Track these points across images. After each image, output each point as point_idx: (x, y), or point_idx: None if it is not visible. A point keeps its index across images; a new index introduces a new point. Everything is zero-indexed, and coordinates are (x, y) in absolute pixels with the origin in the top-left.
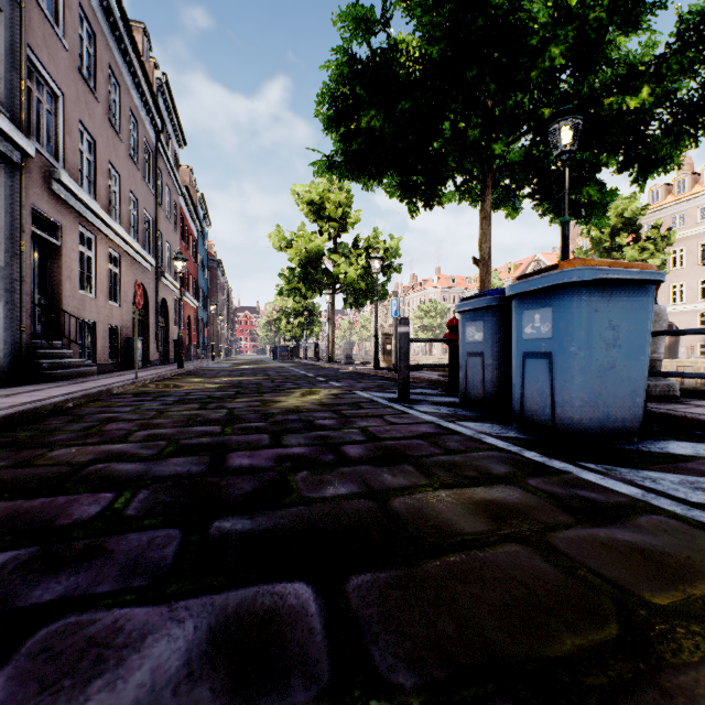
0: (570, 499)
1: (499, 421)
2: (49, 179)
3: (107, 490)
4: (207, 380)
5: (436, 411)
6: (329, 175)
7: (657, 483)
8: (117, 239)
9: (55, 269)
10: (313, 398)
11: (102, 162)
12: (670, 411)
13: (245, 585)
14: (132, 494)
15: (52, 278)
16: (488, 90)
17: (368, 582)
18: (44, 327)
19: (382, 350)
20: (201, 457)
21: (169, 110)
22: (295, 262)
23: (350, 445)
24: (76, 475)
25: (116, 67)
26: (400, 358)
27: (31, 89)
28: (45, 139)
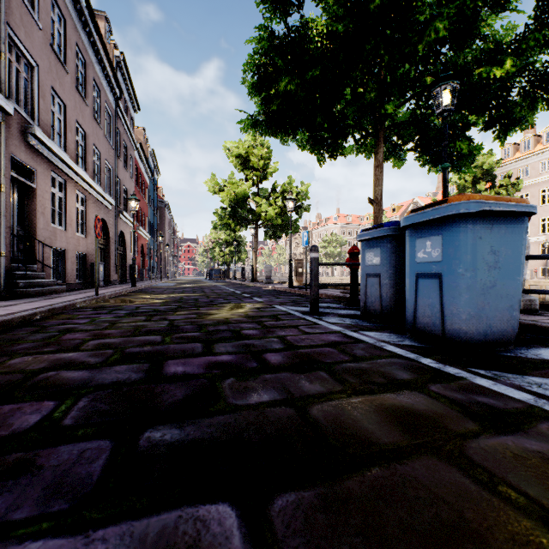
0: (471, 405)
1: (395, 330)
2: (25, 133)
3: (51, 398)
4: (155, 296)
5: (342, 322)
6: (253, 131)
7: (543, 388)
8: (83, 183)
9: (31, 206)
10: (240, 311)
11: (71, 121)
12: (536, 322)
13: (167, 508)
14: (73, 402)
15: (28, 213)
16: (382, 61)
17: (293, 502)
18: (22, 254)
19: (295, 273)
20: (141, 365)
21: (126, 82)
22: (226, 203)
23: (271, 353)
24: (26, 383)
25: (82, 46)
26: (311, 278)
27: (10, 60)
28: (23, 101)
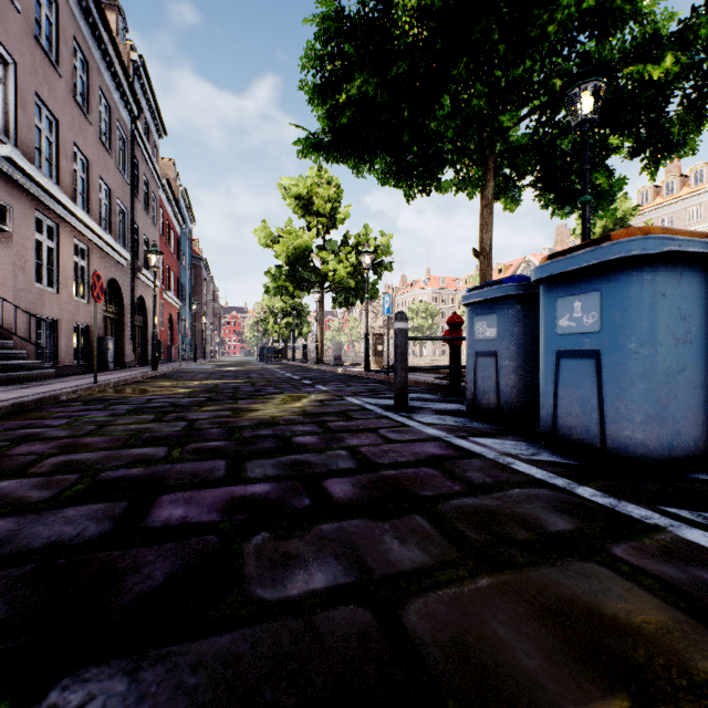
0: (704, 595)
1: (521, 436)
2: None
3: None
4: (180, 384)
5: (441, 422)
6: (316, 156)
7: None
8: (84, 229)
9: (5, 259)
10: (295, 405)
11: (66, 143)
12: None
13: None
14: None
15: (1, 268)
16: (496, 52)
17: None
18: None
19: (373, 351)
20: (113, 504)
21: (147, 96)
22: (282, 259)
23: (336, 478)
24: None
25: (83, 42)
26: (396, 359)
27: None
28: None
